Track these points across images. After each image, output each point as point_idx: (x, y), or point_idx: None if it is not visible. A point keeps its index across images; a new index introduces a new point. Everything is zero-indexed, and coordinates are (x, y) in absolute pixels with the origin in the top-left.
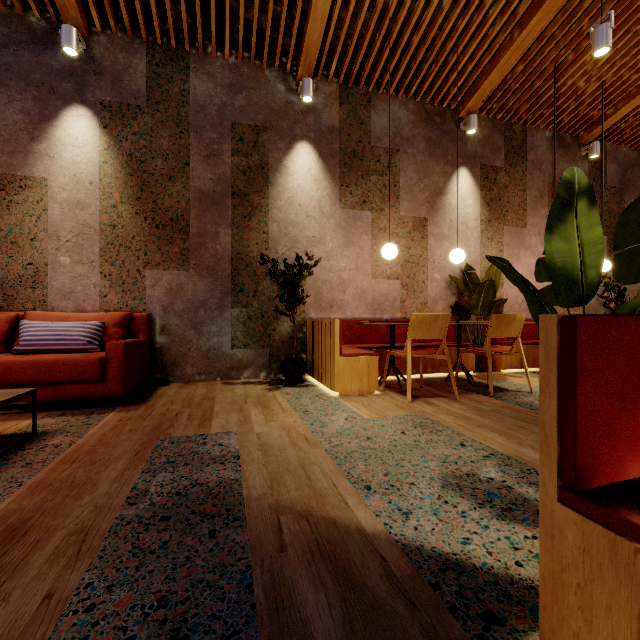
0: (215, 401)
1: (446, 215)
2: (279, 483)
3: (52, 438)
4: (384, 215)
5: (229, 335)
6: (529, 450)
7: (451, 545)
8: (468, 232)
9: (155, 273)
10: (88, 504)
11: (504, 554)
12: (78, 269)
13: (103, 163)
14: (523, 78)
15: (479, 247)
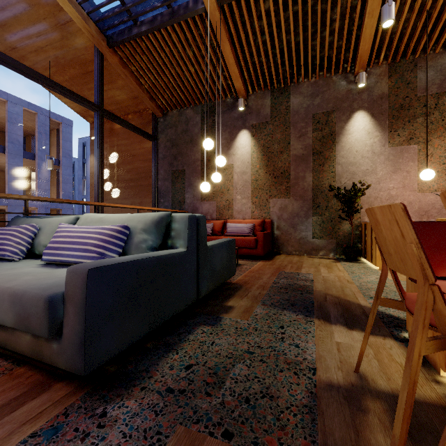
0: (303, 263)
1: None
2: (329, 289)
3: (243, 266)
4: (430, 145)
5: (311, 231)
6: None
7: (399, 315)
8: None
9: (274, 200)
10: (262, 281)
11: None
12: (243, 201)
13: (252, 152)
14: None
15: None
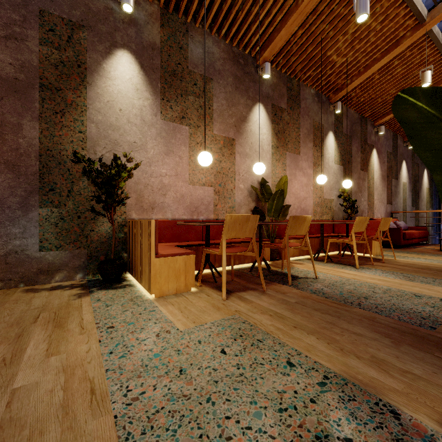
0: None
1: (248, 138)
2: None
3: None
4: (200, 131)
5: (36, 237)
6: (356, 361)
7: None
8: (263, 153)
9: None
10: None
11: None
12: None
13: None
14: (301, 42)
15: (271, 166)
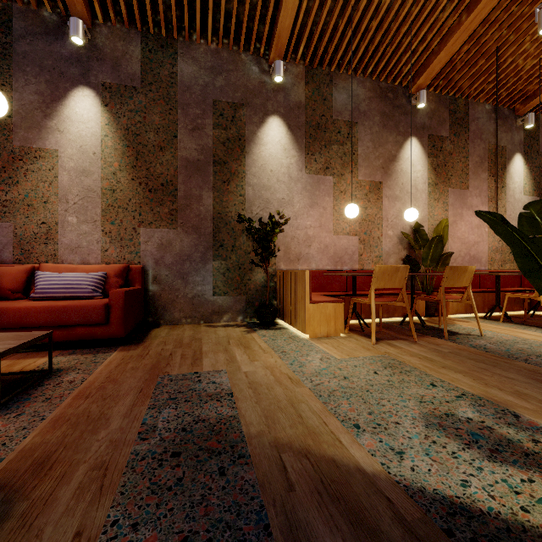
0: (202, 342)
1: (398, 179)
2: (274, 420)
3: (66, 375)
4: (344, 179)
5: (211, 284)
6: (497, 391)
7: (452, 487)
8: (417, 194)
9: (148, 231)
10: (104, 439)
11: (507, 498)
12: (83, 227)
13: (104, 136)
14: (468, 57)
15: (427, 207)
